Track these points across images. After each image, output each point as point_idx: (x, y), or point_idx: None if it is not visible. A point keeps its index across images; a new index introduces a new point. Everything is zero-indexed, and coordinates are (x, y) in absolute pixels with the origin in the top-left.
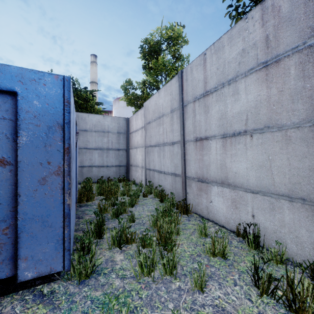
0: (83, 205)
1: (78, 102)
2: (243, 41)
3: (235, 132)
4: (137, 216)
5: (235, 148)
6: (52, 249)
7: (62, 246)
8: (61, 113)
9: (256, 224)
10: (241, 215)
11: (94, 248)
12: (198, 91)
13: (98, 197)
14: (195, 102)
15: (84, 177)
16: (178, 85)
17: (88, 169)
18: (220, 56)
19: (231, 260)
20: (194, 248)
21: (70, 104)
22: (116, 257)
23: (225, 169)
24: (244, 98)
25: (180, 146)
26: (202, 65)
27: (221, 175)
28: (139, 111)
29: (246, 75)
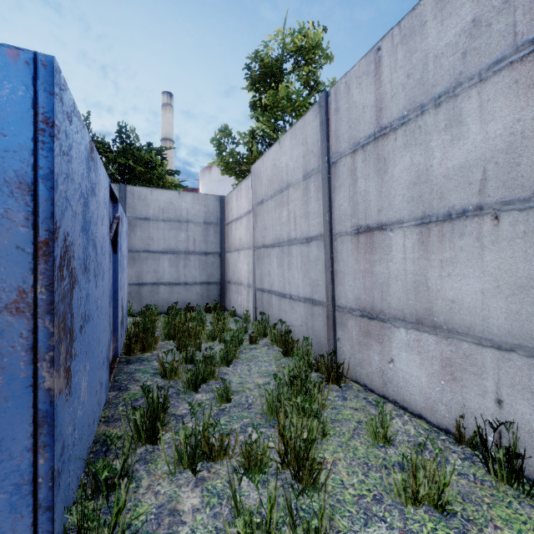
0: (133, 359)
1: (136, 170)
2: (476, 2)
3: (453, 211)
4: (236, 387)
5: (451, 247)
6: (2, 510)
7: (30, 500)
8: (28, 149)
9: (512, 423)
10: (466, 396)
11: (125, 490)
12: (362, 131)
13: (165, 344)
14: (355, 154)
15: (143, 303)
16: (320, 123)
17: (150, 289)
18: (414, 46)
19: (459, 518)
20: (364, 474)
21: (53, 128)
22: (182, 499)
23: (427, 292)
24: (477, 131)
25: (322, 246)
26: (372, 73)
27: (416, 306)
28: (243, 182)
29: (483, 79)
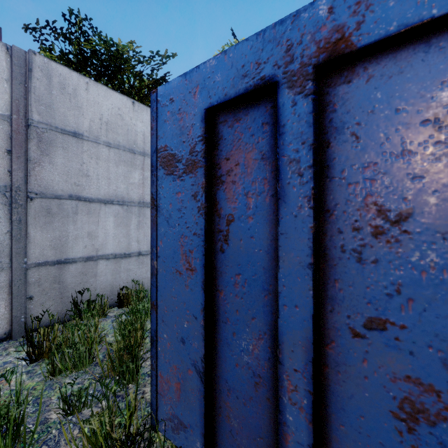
0: None
1: None
2: None
3: None
4: None
5: None
6: None
7: None
8: None
9: None
10: None
11: None
12: None
13: None
14: None
15: None
16: None
17: None
18: None
19: None
20: None
21: None
22: None
23: None
24: None
25: None
26: None
27: None
28: None
29: None
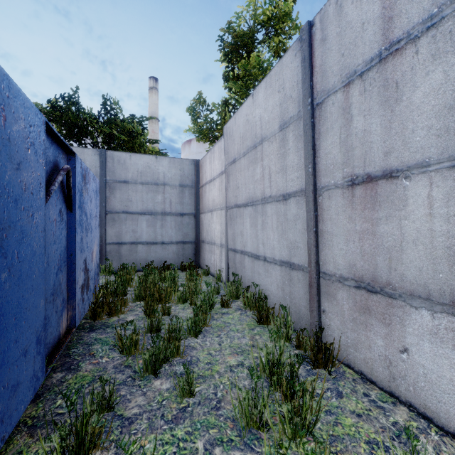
0: (97, 325)
1: (119, 139)
2: None
3: None
4: (203, 369)
5: None
6: None
7: None
8: None
9: None
10: None
11: None
12: (361, 55)
13: (135, 305)
14: (349, 87)
15: (122, 261)
16: (301, 60)
17: (129, 248)
18: None
19: None
20: None
21: None
22: None
23: None
24: None
25: (303, 203)
26: None
27: (452, 282)
28: (216, 144)
29: None
